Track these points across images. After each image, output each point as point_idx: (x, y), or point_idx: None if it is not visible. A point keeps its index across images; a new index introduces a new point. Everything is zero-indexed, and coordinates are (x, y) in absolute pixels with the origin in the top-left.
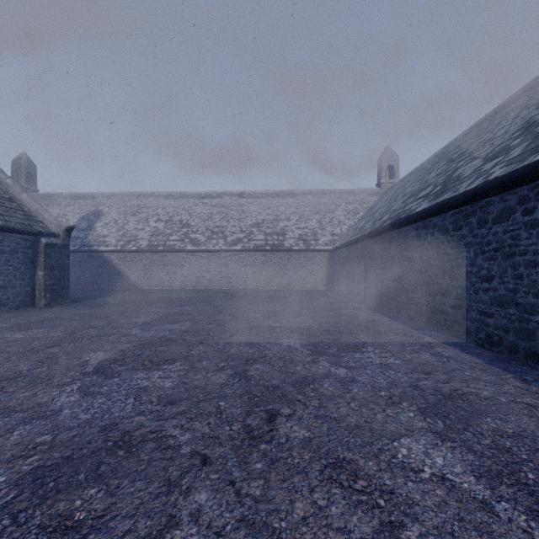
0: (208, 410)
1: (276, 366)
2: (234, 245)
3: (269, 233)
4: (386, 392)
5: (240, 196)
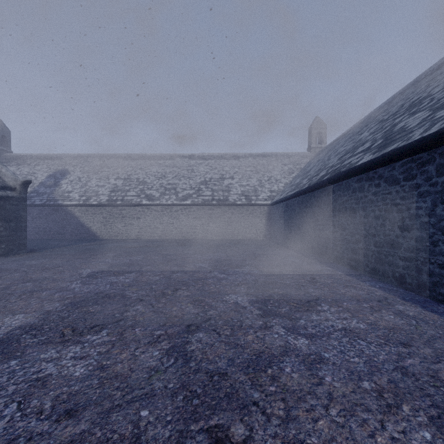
0: (120, 431)
1: (223, 335)
2: (185, 200)
3: (215, 190)
4: (371, 383)
5: (190, 158)
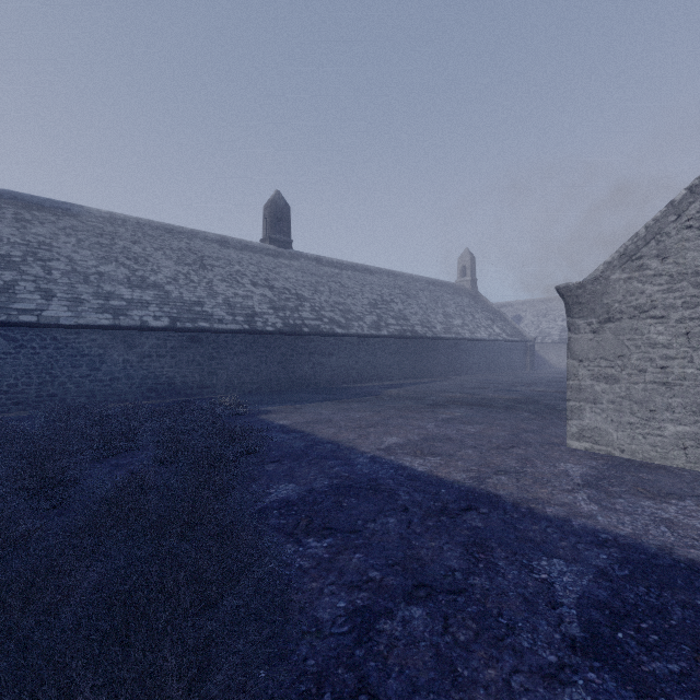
0: None
1: None
2: None
3: None
4: None
5: None
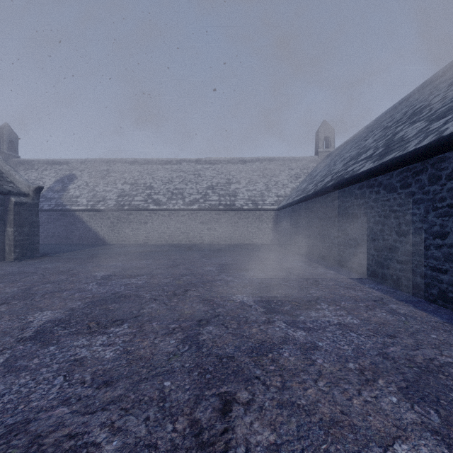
0: (149, 395)
1: (230, 328)
2: (191, 205)
3: (222, 195)
4: (355, 364)
5: (197, 163)
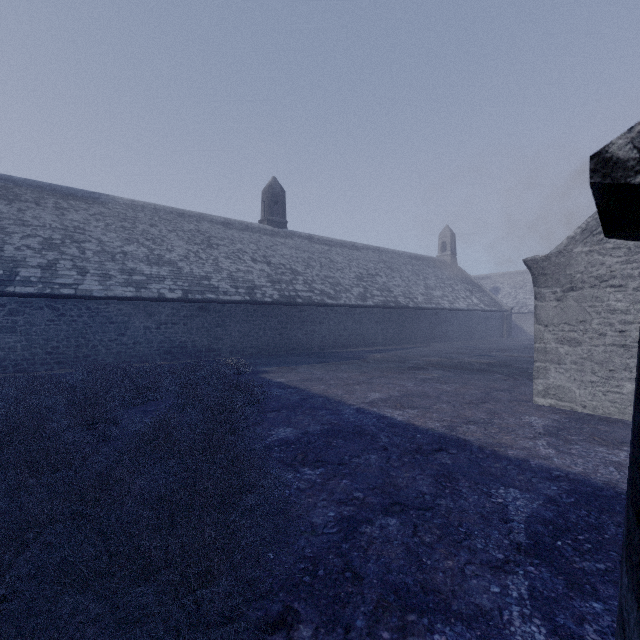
0: None
1: None
2: None
3: None
4: None
5: None
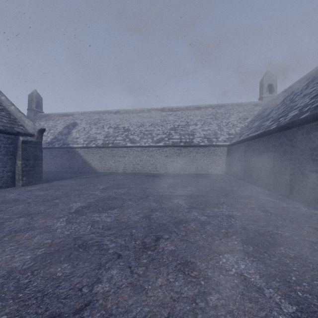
0: None
1: None
2: (158, 142)
3: (182, 134)
4: None
5: (162, 110)
